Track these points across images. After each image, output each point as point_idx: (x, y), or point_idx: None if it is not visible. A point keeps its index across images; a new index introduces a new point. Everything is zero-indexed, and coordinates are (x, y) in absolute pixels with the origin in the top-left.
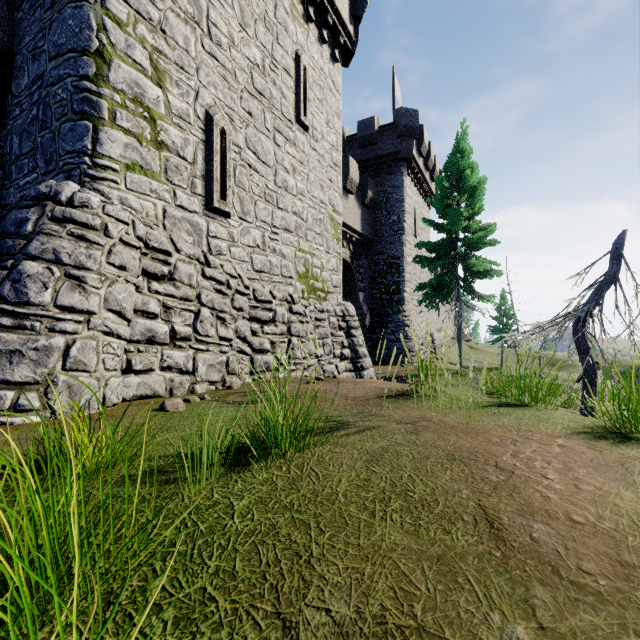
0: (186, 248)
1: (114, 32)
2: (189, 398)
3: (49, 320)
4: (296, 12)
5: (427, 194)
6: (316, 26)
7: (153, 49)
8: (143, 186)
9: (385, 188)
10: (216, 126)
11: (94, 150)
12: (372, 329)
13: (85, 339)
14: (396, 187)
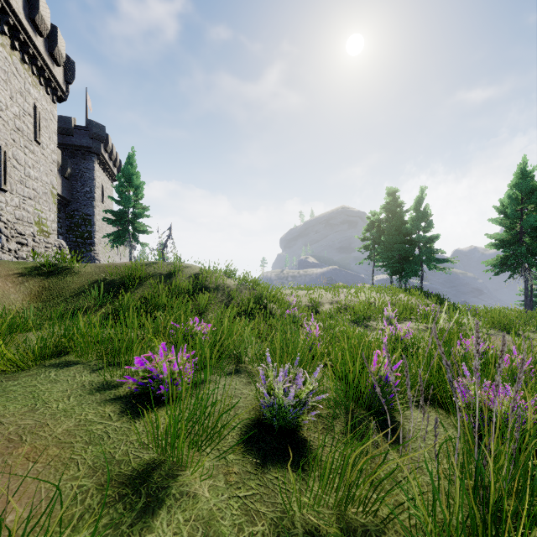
0: None
1: None
2: None
3: None
4: (34, 82)
5: (111, 175)
6: (44, 86)
7: None
8: None
9: (80, 167)
10: (3, 150)
11: None
12: None
13: None
14: (89, 169)
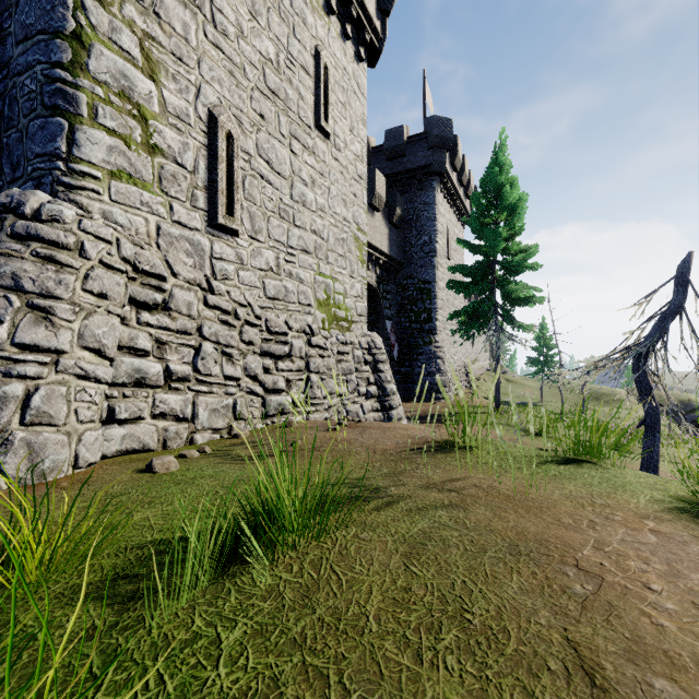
0: (185, 272)
1: (95, 12)
2: (185, 453)
3: (4, 362)
4: (316, 2)
5: (461, 212)
6: (338, 19)
7: (144, 35)
8: (132, 198)
9: (415, 205)
10: (221, 129)
11: (70, 153)
12: (401, 361)
13: (52, 385)
14: (427, 204)
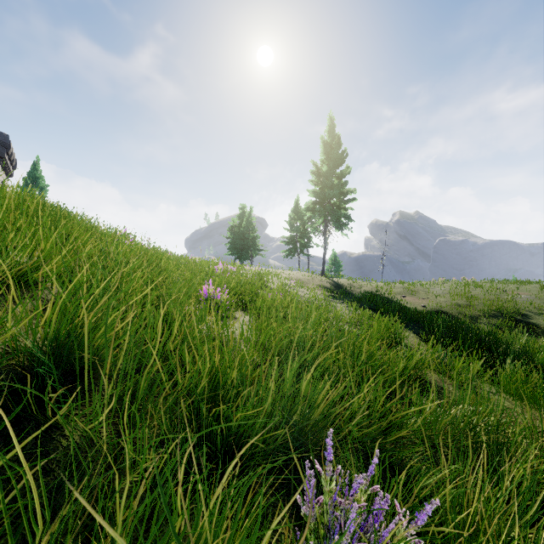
0: None
1: None
2: None
3: None
4: None
5: (8, 172)
6: None
7: None
8: None
9: None
10: None
11: None
12: None
13: None
14: None
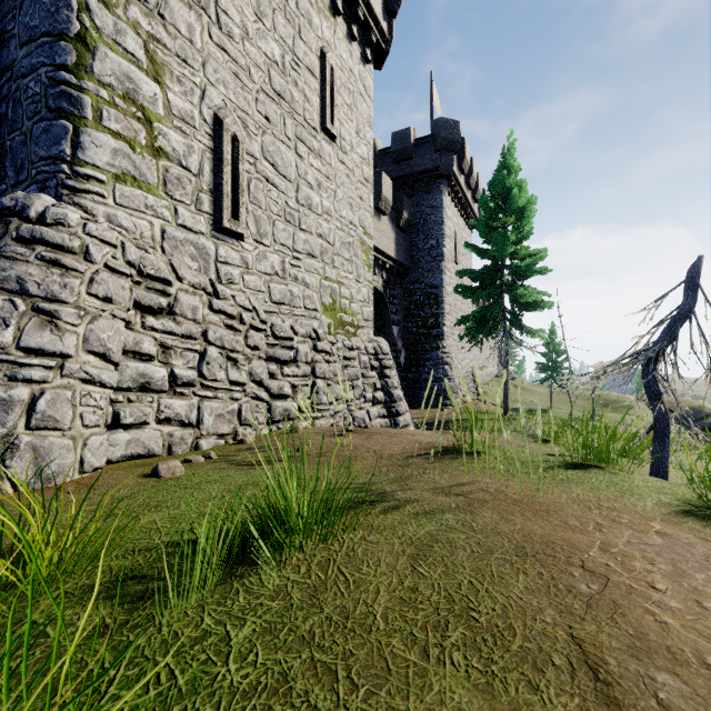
0: (190, 276)
1: (100, 13)
2: (191, 458)
3: (9, 366)
4: (321, 3)
5: (469, 216)
6: (344, 21)
7: (149, 37)
8: (136, 201)
9: (422, 209)
10: (226, 132)
11: (74, 156)
12: (408, 367)
13: (57, 389)
14: (434, 207)
